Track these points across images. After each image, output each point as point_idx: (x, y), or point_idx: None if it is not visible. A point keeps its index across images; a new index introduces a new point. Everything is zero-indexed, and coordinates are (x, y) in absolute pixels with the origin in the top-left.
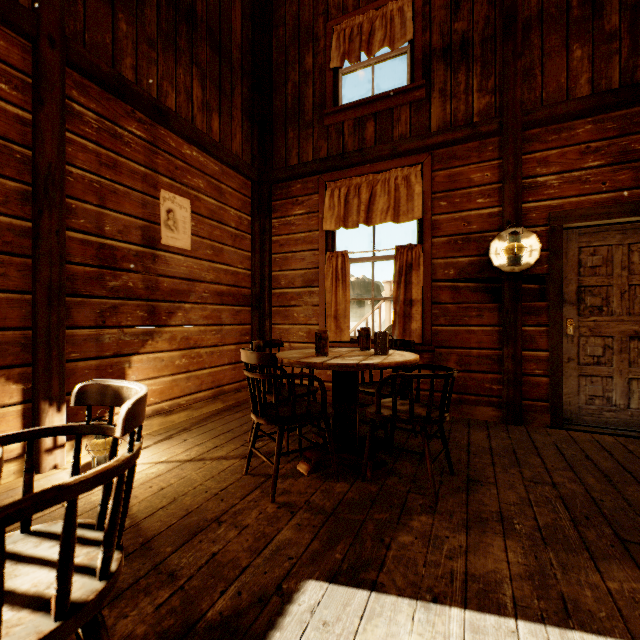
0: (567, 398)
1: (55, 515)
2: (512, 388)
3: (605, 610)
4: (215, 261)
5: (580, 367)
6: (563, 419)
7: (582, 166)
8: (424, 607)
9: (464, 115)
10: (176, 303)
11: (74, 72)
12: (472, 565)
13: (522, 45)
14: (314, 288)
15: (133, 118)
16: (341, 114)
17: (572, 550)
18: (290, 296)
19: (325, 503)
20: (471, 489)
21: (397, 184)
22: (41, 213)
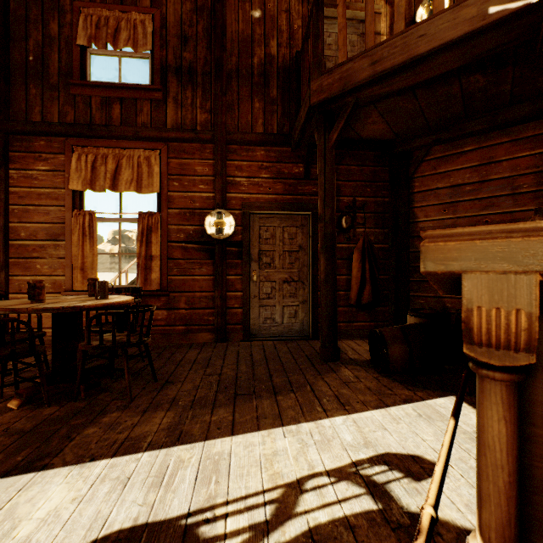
0: (254, 321)
1: None
2: (220, 318)
3: (201, 431)
4: None
5: (260, 301)
6: (252, 335)
7: (259, 176)
8: (81, 466)
9: (191, 122)
10: None
11: None
12: (134, 432)
13: (227, 87)
14: (60, 242)
15: None
16: (89, 89)
17: (205, 407)
18: (32, 248)
19: (26, 425)
20: (164, 388)
21: (140, 162)
22: None
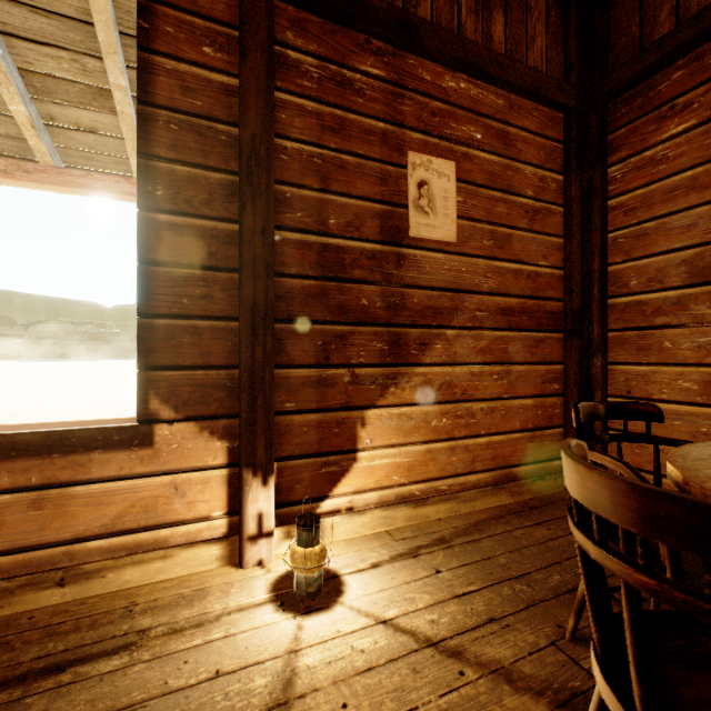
0: None
1: (192, 699)
2: None
3: None
4: (497, 257)
5: None
6: None
7: None
8: None
9: None
10: (432, 329)
11: (289, 6)
12: None
13: None
14: None
15: (367, 51)
16: None
17: None
18: (652, 307)
19: None
20: None
21: None
22: (243, 207)
